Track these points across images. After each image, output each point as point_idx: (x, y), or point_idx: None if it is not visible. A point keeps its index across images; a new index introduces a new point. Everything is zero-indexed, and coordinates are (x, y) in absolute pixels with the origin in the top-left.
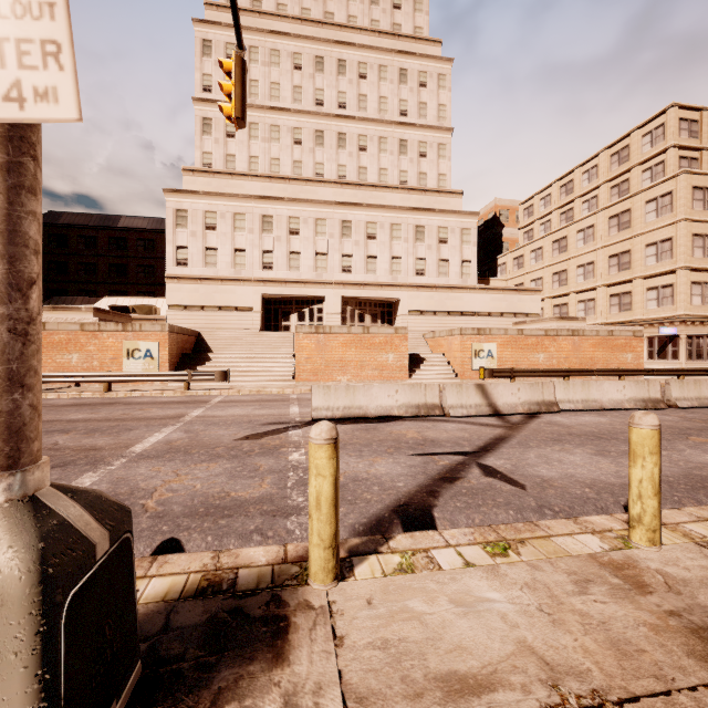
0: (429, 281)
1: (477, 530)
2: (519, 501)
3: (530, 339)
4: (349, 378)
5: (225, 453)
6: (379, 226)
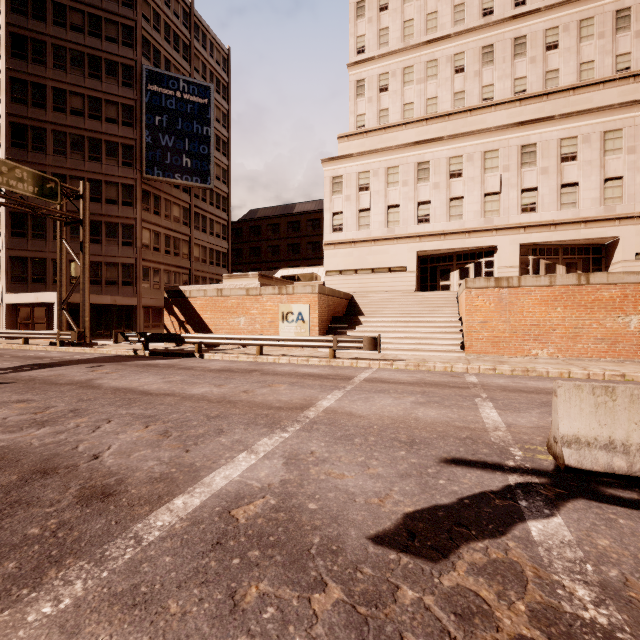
0: None
1: None
2: None
3: None
4: (550, 353)
5: None
6: (582, 140)
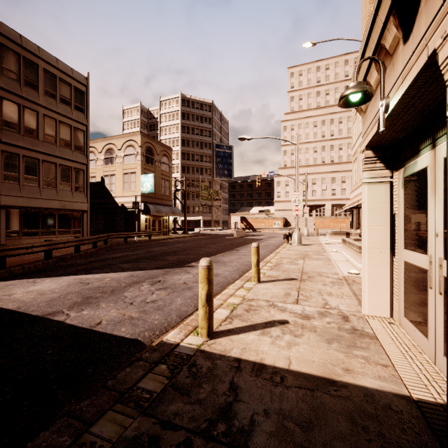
0: None
1: None
2: None
3: None
4: None
5: None
6: (347, 177)
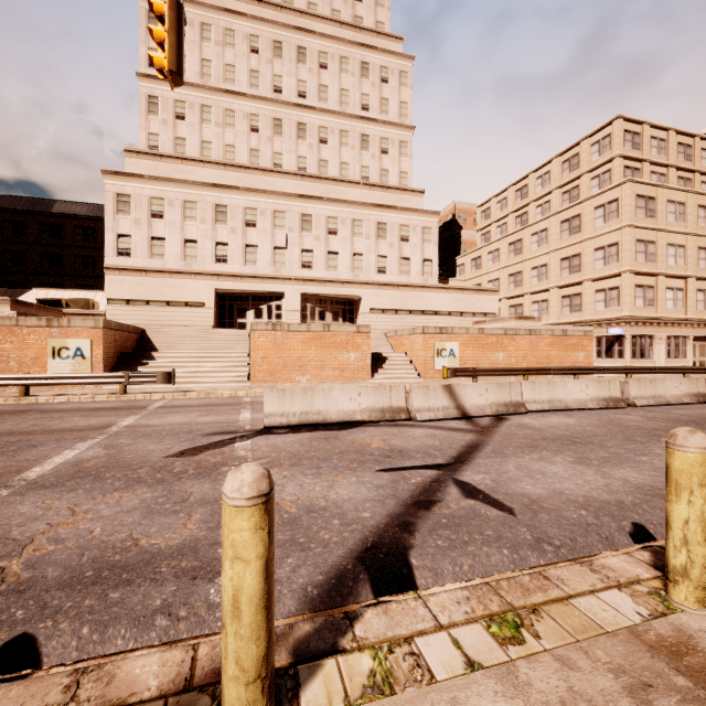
0: (391, 279)
1: (473, 593)
2: (511, 533)
3: (490, 338)
4: (308, 379)
5: (148, 476)
6: (341, 221)
